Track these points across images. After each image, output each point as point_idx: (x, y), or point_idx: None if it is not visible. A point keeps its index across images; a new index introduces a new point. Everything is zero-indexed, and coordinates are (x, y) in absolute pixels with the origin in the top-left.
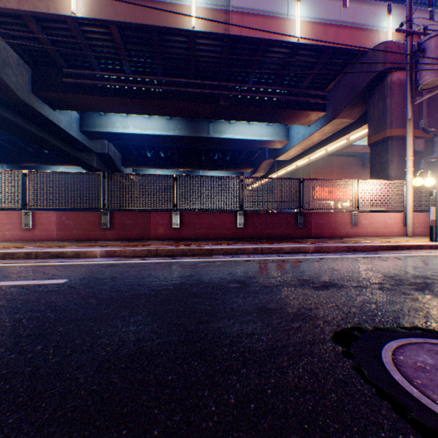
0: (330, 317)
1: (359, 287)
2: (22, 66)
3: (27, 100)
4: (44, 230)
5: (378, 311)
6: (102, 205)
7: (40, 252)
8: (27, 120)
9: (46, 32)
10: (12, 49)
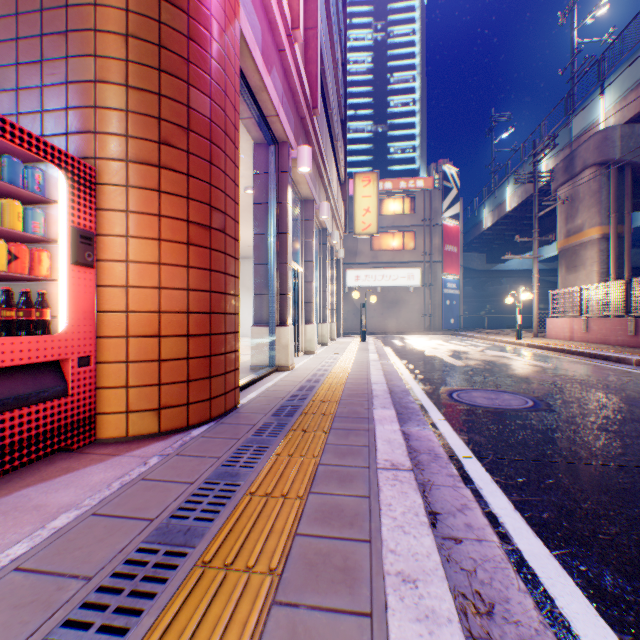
0: (546, 394)
1: None
2: None
3: None
4: None
5: (576, 404)
6: None
7: (594, 353)
8: None
9: None
10: None
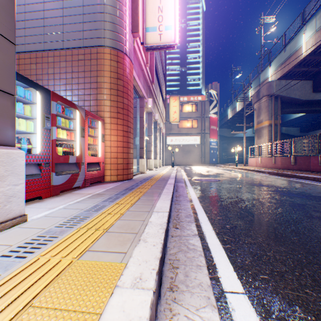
0: (225, 179)
1: (251, 182)
2: (304, 84)
3: (307, 99)
4: (276, 164)
5: (230, 180)
6: (290, 154)
7: (257, 170)
8: (319, 105)
9: (304, 66)
10: (297, 80)
